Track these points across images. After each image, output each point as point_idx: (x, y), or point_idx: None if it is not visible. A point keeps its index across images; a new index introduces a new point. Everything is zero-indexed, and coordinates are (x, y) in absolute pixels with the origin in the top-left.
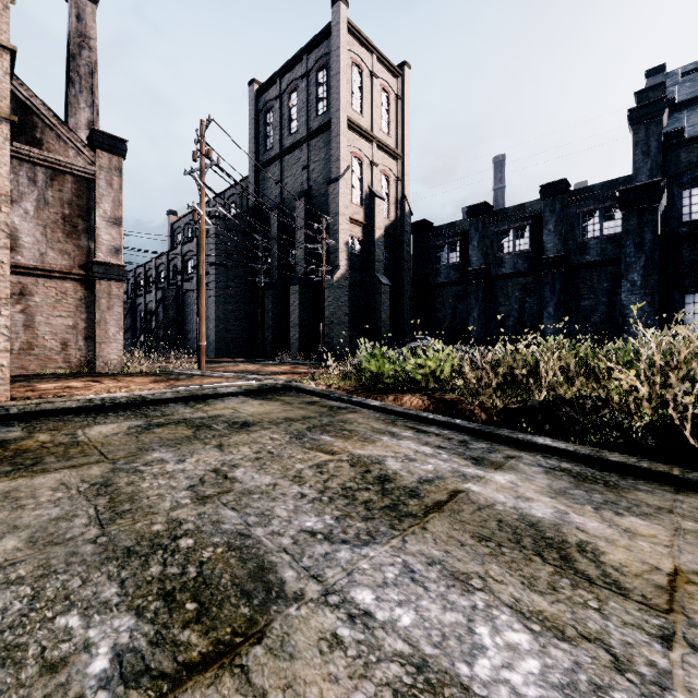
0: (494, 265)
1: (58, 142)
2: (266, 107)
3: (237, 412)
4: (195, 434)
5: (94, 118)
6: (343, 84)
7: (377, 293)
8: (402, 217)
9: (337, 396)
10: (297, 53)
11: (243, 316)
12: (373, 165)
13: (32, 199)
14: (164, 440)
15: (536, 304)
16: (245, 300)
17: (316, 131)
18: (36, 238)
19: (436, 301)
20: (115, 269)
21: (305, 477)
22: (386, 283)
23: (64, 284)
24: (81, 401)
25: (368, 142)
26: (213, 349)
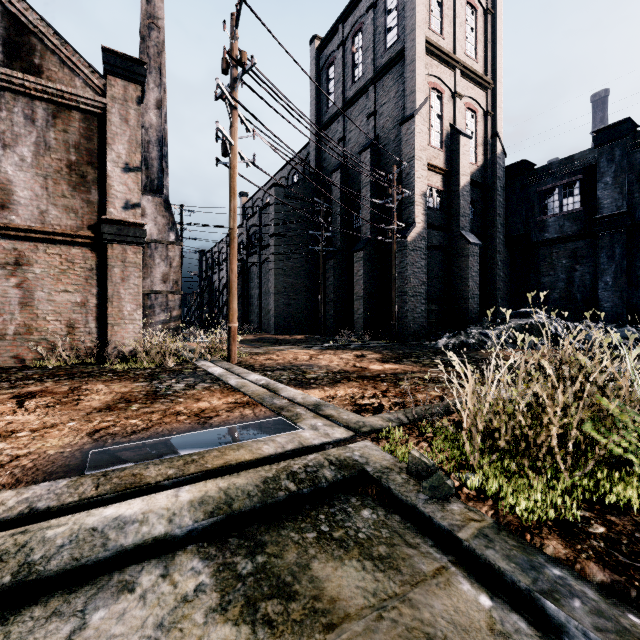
0: None
1: (62, 69)
2: (328, 62)
3: None
4: None
5: (161, 96)
6: None
7: (463, 256)
8: (493, 160)
9: (598, 637)
10: None
11: (304, 289)
12: (456, 96)
13: (29, 142)
14: None
15: None
16: (306, 272)
17: (384, 67)
18: (35, 192)
19: (541, 263)
20: (130, 229)
21: None
22: (475, 241)
23: (71, 250)
24: None
25: (449, 68)
26: (273, 325)
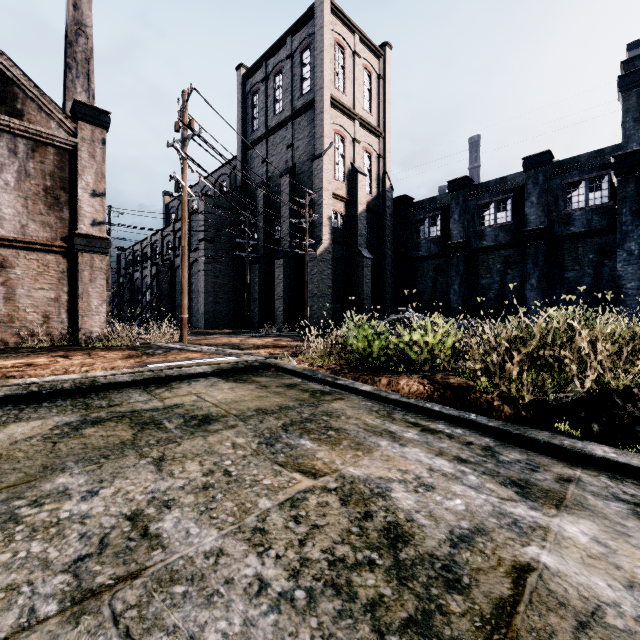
0: (475, 238)
1: (39, 113)
2: (253, 90)
3: (200, 400)
4: (135, 438)
5: (90, 102)
6: (326, 63)
7: (360, 267)
8: (384, 193)
9: (320, 377)
10: (282, 36)
11: (231, 290)
12: (355, 142)
13: (12, 170)
14: (88, 448)
15: (518, 276)
16: (233, 274)
17: (300, 110)
18: (17, 210)
19: (417, 274)
20: (97, 242)
21: (271, 531)
22: (368, 256)
23: (46, 256)
24: (12, 388)
25: (350, 119)
26: (202, 321)
